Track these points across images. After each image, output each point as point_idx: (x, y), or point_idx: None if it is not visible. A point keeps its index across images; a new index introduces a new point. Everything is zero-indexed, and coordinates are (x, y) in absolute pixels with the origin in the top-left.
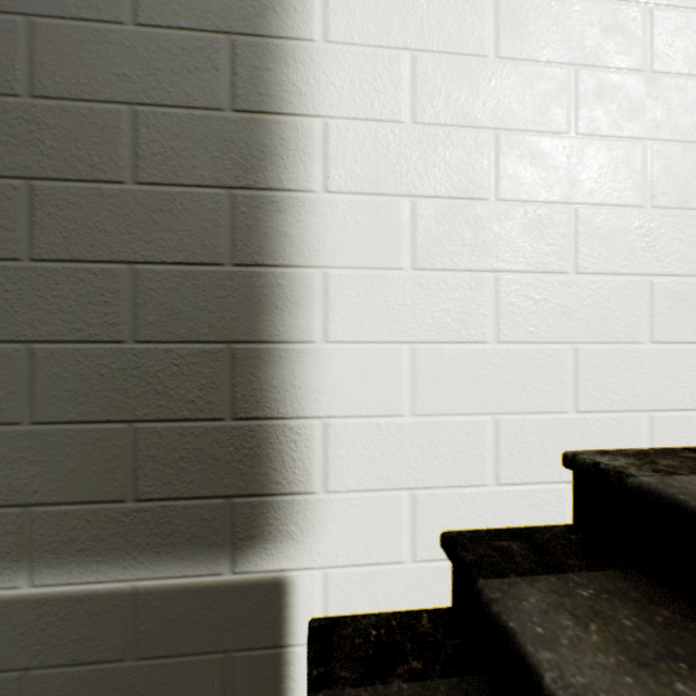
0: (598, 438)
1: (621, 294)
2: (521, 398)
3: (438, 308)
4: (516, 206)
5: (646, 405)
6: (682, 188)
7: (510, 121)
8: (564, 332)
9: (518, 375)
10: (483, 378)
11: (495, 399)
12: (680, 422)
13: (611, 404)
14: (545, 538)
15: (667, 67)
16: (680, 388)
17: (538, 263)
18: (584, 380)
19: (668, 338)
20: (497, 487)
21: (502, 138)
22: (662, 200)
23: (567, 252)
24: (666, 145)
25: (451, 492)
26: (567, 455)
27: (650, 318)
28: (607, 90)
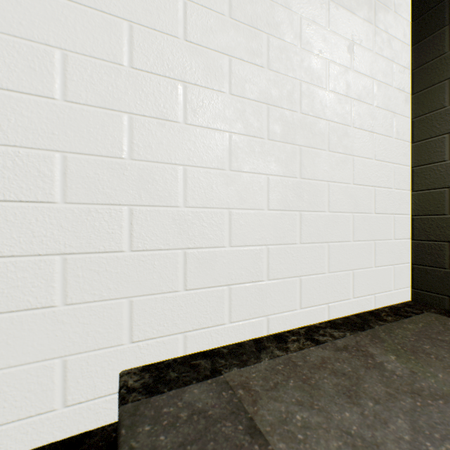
0: (148, 356)
1: (165, 262)
2: (87, 341)
3: (8, 285)
4: (82, 206)
5: (182, 329)
6: (205, 195)
7: (77, 147)
8: (123, 290)
9: (84, 325)
10: (52, 333)
11: (64, 346)
12: (204, 335)
13: (158, 332)
14: (91, 443)
15: (196, 122)
16: (204, 315)
17: (101, 246)
18: (138, 320)
19: (196, 286)
20: (65, 408)
21: (70, 158)
22: (193, 202)
23: (124, 237)
24: (195, 169)
25: (22, 423)
26: (120, 375)
27: (185, 275)
28: (155, 132)
